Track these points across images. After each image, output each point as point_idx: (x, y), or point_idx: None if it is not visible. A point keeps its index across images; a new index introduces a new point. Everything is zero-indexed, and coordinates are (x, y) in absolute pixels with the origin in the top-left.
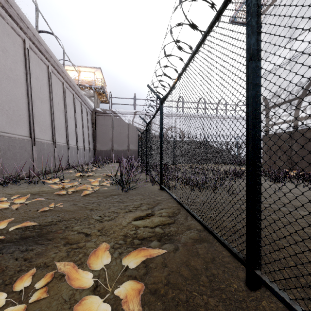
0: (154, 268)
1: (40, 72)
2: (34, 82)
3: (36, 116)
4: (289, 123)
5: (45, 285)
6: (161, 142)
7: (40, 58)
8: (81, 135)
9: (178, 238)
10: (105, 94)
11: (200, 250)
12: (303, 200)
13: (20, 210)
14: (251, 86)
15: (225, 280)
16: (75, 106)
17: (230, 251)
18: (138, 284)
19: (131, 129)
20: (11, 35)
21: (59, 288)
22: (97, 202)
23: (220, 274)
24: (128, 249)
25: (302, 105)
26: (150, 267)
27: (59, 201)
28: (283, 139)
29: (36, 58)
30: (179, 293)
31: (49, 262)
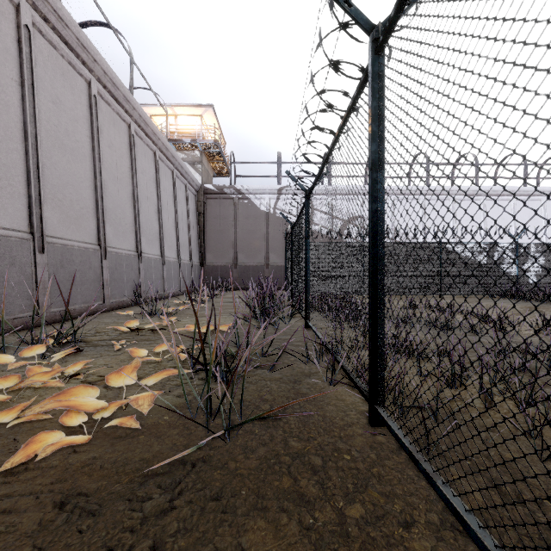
0: None
1: (67, 90)
2: (48, 110)
3: (52, 187)
4: None
5: None
6: (374, 219)
7: (67, 59)
8: (173, 235)
9: None
10: (222, 156)
11: None
12: None
13: None
14: None
15: None
16: (159, 176)
17: None
18: None
19: (273, 222)
20: None
21: None
22: None
23: None
24: None
25: None
26: None
27: None
28: None
29: (56, 56)
30: None
31: None
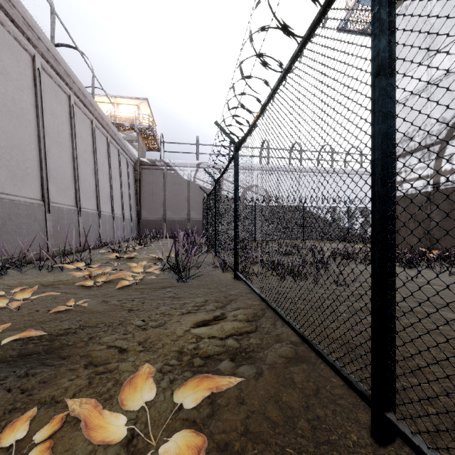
0: (224, 406)
1: (58, 104)
2: (49, 120)
3: (52, 170)
4: (427, 179)
5: (51, 436)
6: (235, 208)
7: (58, 83)
8: (119, 197)
9: (261, 356)
10: (154, 137)
11: (297, 375)
12: (450, 295)
13: (23, 310)
14: (380, 117)
15: (337, 426)
16: (110, 154)
17: (344, 380)
18: (198, 436)
19: (193, 188)
20: (14, 50)
21: (72, 441)
22: (139, 298)
23: (329, 416)
24: (183, 373)
25: (445, 153)
26: (218, 405)
27: (82, 297)
28: (417, 203)
29: (52, 83)
30: (264, 449)
31: (59, 395)
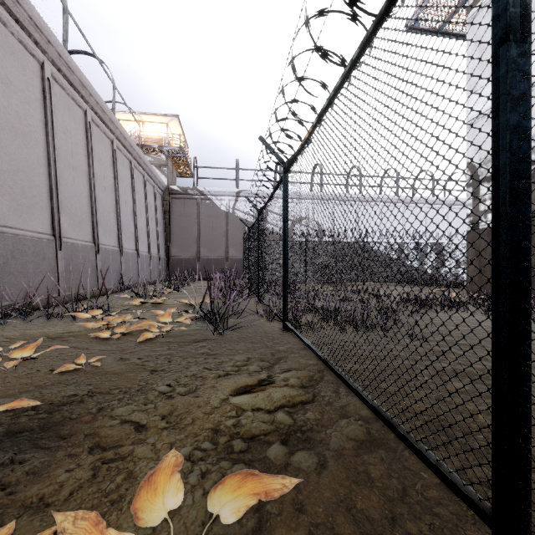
0: (276, 515)
1: (71, 121)
2: (61, 139)
3: (64, 199)
4: None
5: None
6: (284, 243)
7: (71, 96)
8: (145, 232)
9: (323, 437)
10: (186, 160)
11: (374, 467)
12: None
13: (20, 370)
14: (509, 103)
15: None
16: (134, 181)
17: (444, 480)
18: None
19: (232, 221)
20: (18, 55)
21: None
22: (166, 355)
23: (426, 534)
24: (220, 462)
25: None
26: (267, 513)
27: (96, 353)
28: None
29: (64, 96)
30: None
31: (51, 494)
